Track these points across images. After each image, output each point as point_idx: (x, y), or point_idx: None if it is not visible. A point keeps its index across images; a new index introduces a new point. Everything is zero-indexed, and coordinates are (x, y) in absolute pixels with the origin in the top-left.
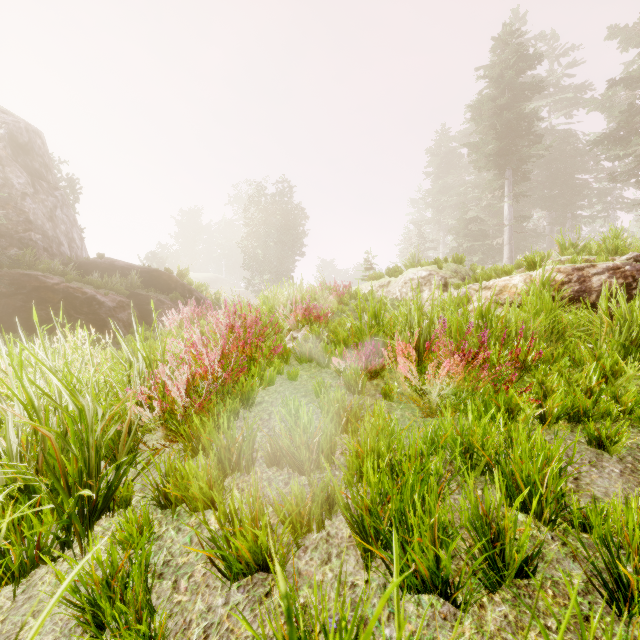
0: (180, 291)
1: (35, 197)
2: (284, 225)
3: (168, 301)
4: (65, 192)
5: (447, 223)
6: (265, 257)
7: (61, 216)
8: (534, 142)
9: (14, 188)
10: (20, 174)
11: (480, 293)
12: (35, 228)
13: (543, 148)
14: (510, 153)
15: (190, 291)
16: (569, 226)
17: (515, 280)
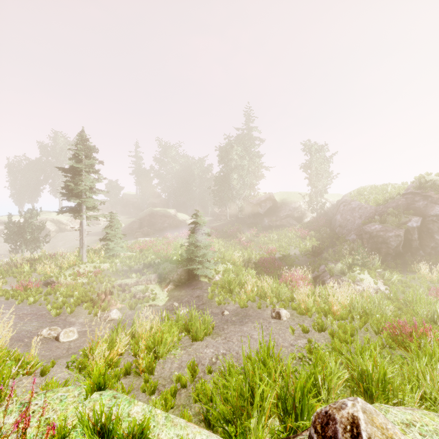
0: None
1: None
2: None
3: None
4: None
5: None
6: None
7: None
8: None
9: None
10: None
11: None
12: None
13: None
14: None
15: None
16: None
17: None
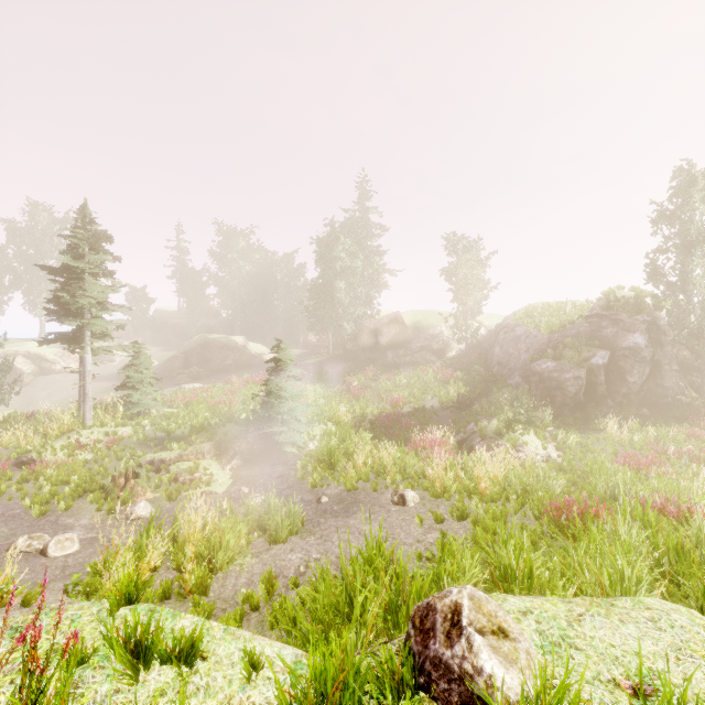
0: None
1: None
2: None
3: None
4: None
5: None
6: None
7: None
8: None
9: None
10: None
11: None
12: None
13: None
14: None
15: None
16: None
17: None
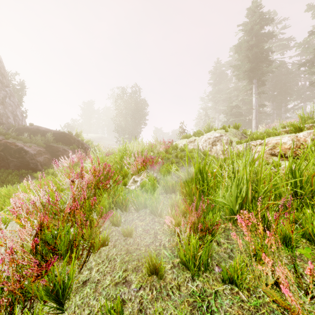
0: (76, 144)
1: None
2: (136, 109)
3: (69, 150)
4: (17, 90)
5: (220, 109)
6: (126, 126)
7: (9, 102)
8: (269, 64)
9: None
10: None
11: (258, 147)
12: None
13: (275, 67)
14: (256, 70)
15: (82, 144)
16: (283, 110)
17: (284, 139)
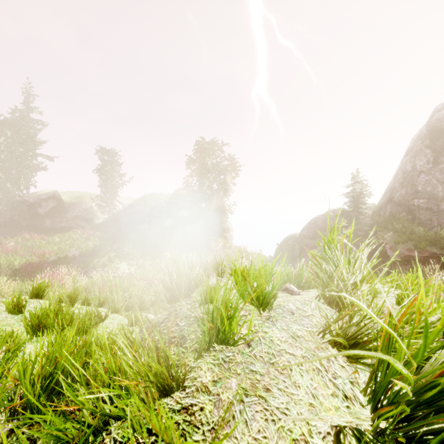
0: None
1: (431, 170)
2: None
3: None
4: None
5: None
6: None
7: None
8: None
9: (416, 170)
10: (423, 158)
11: None
12: (421, 195)
13: None
14: None
15: None
16: None
17: None
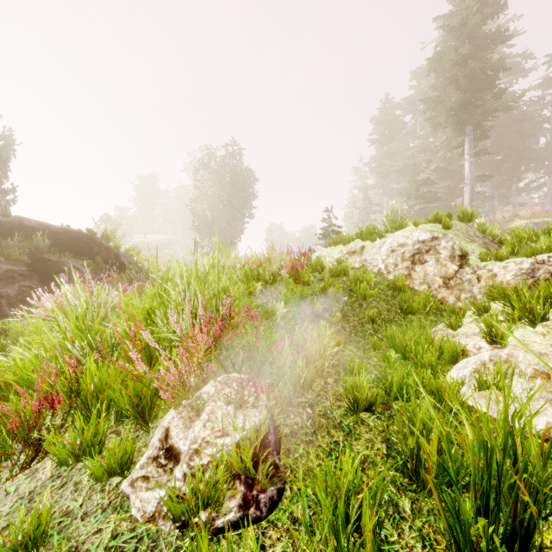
0: (104, 256)
1: None
2: (233, 187)
3: (85, 268)
4: None
5: (391, 188)
6: (214, 219)
7: None
8: (499, 95)
9: None
10: None
11: None
12: None
13: (513, 99)
14: (471, 108)
15: (117, 256)
16: (515, 190)
17: None
